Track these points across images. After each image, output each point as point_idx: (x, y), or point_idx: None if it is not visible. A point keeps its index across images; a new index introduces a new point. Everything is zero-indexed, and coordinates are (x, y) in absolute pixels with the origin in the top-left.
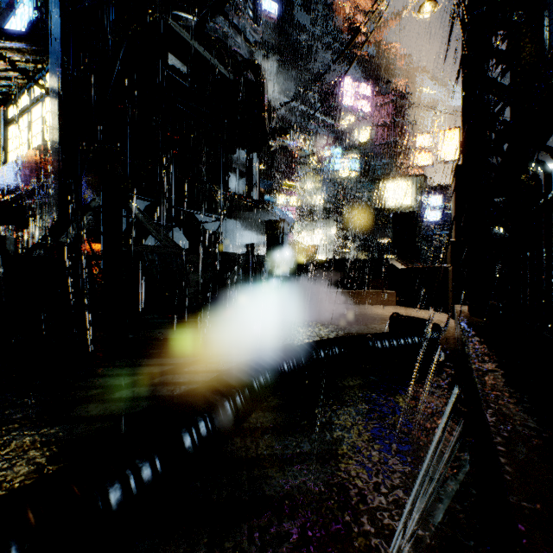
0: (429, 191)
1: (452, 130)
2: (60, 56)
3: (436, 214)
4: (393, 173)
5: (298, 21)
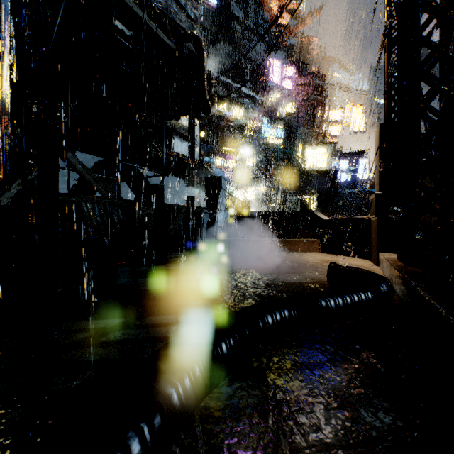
0: (341, 156)
1: (359, 107)
2: (11, 20)
3: (346, 176)
4: (312, 141)
5: (233, 14)
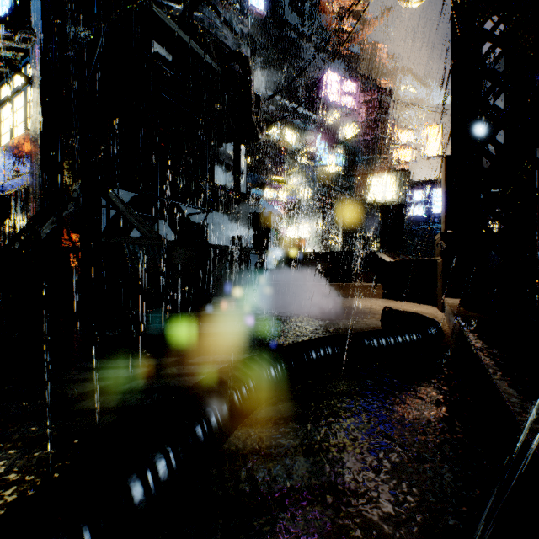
0: (413, 186)
1: (434, 127)
2: (41, 43)
3: (419, 209)
4: (378, 168)
5: (285, 19)
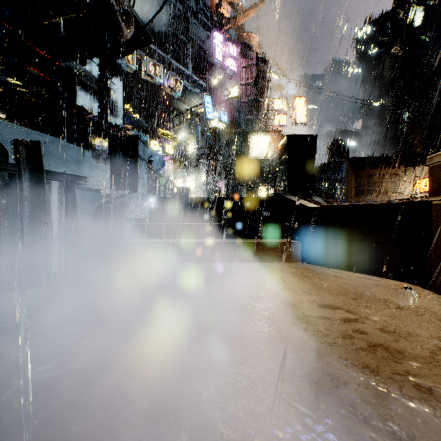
0: None
1: (301, 98)
2: None
3: None
4: (256, 128)
5: None
